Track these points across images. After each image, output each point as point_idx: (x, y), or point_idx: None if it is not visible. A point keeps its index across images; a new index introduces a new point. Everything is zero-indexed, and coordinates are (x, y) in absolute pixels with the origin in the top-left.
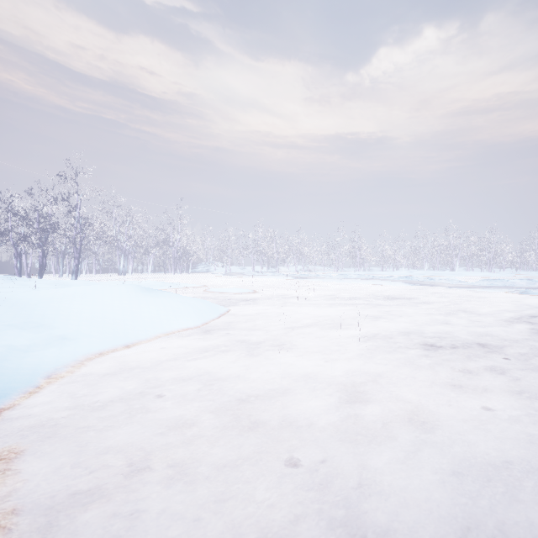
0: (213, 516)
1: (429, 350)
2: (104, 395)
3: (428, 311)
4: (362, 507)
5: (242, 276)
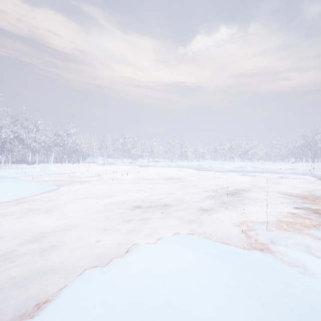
0: None
1: (149, 208)
2: None
3: (178, 186)
4: None
5: (109, 165)
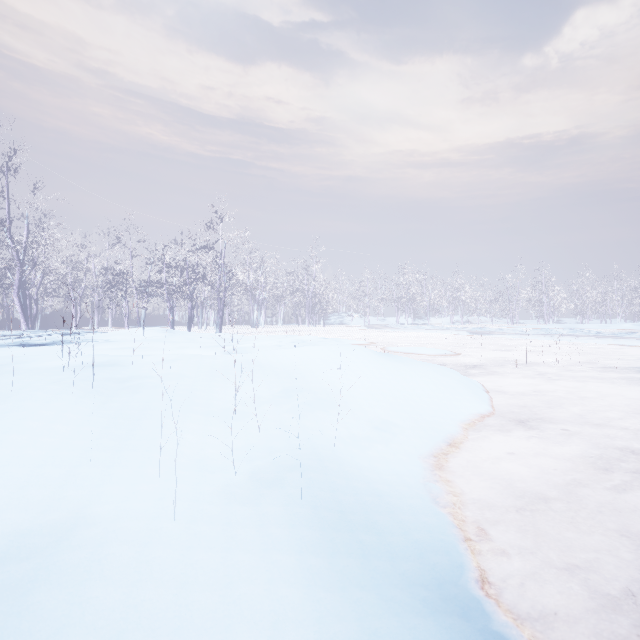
0: None
1: None
2: (554, 554)
3: None
4: None
5: (394, 330)
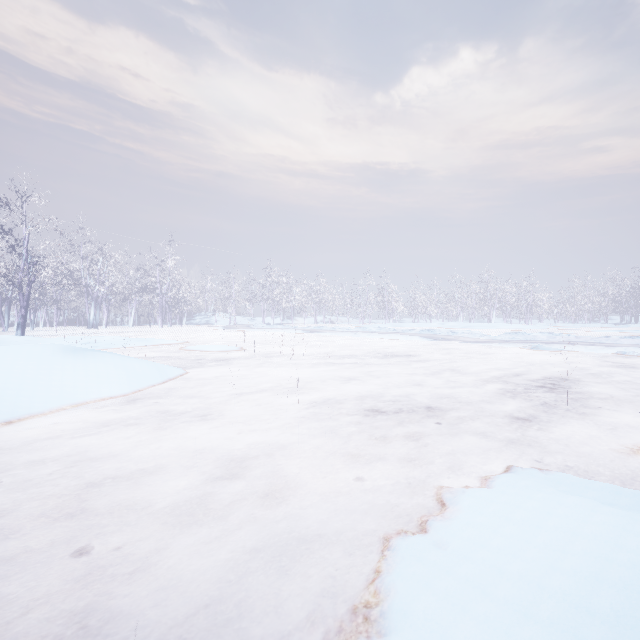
0: None
1: (387, 415)
2: None
3: (418, 370)
4: (138, 594)
5: (245, 330)
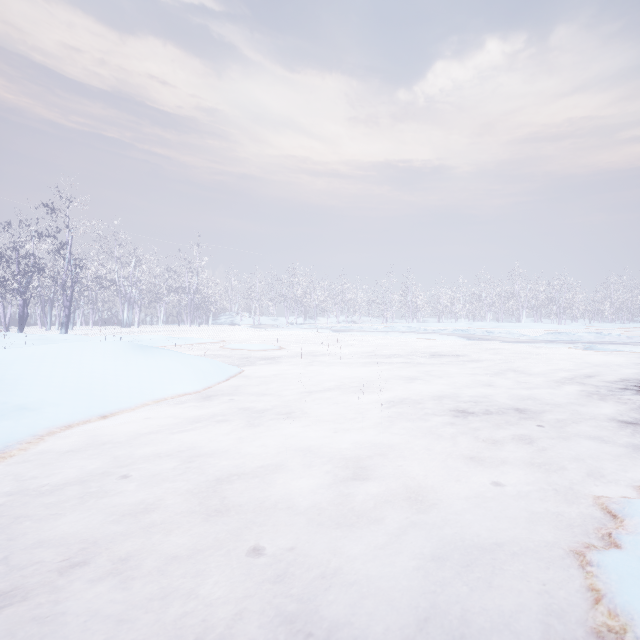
0: (153, 616)
1: (465, 416)
2: (62, 476)
3: (475, 371)
4: (326, 599)
5: (272, 329)
